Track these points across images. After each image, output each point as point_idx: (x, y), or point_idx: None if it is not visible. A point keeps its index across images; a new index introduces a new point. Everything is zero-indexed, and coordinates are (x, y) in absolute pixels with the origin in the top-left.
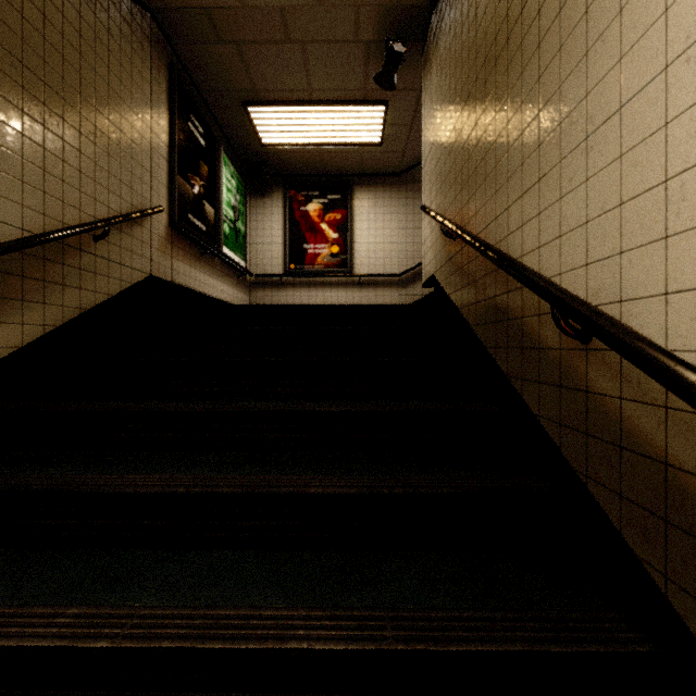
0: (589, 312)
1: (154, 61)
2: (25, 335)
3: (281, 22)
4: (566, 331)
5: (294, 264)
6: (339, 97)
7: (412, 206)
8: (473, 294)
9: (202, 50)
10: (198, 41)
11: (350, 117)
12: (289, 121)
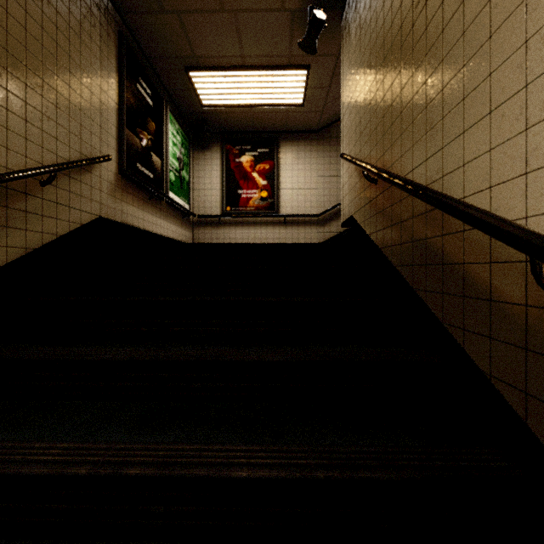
0: None
1: (104, 27)
2: None
3: None
4: None
5: (230, 207)
6: (268, 62)
7: (329, 157)
8: (397, 235)
9: (148, 19)
10: (144, 11)
11: (277, 81)
12: (225, 84)
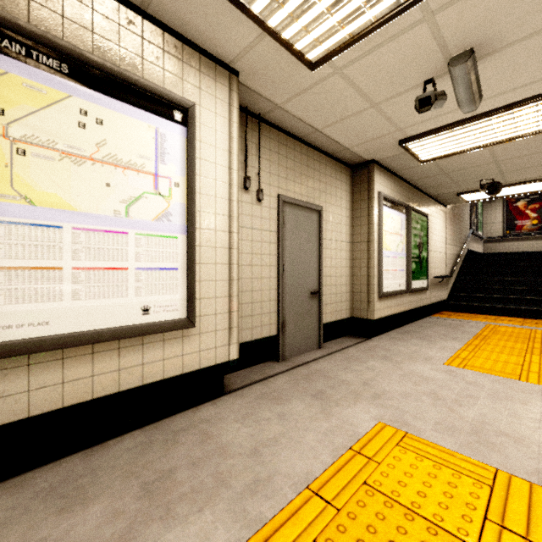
0: None
1: None
2: (459, 266)
3: None
4: None
5: (508, 231)
6: None
7: None
8: None
9: None
10: None
11: None
12: None
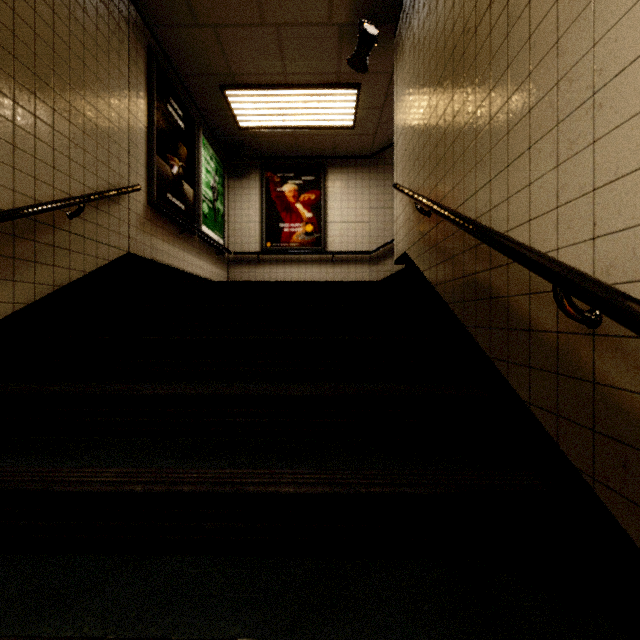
0: (610, 293)
1: (132, 43)
2: None
3: (256, 4)
4: (570, 313)
5: (270, 242)
6: (313, 80)
7: (383, 186)
8: (450, 271)
9: (180, 34)
10: (176, 25)
11: (324, 101)
12: (265, 104)
